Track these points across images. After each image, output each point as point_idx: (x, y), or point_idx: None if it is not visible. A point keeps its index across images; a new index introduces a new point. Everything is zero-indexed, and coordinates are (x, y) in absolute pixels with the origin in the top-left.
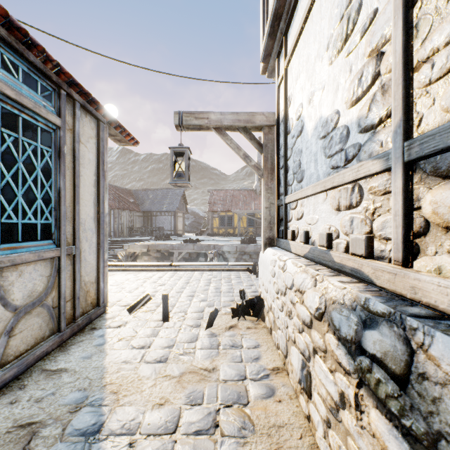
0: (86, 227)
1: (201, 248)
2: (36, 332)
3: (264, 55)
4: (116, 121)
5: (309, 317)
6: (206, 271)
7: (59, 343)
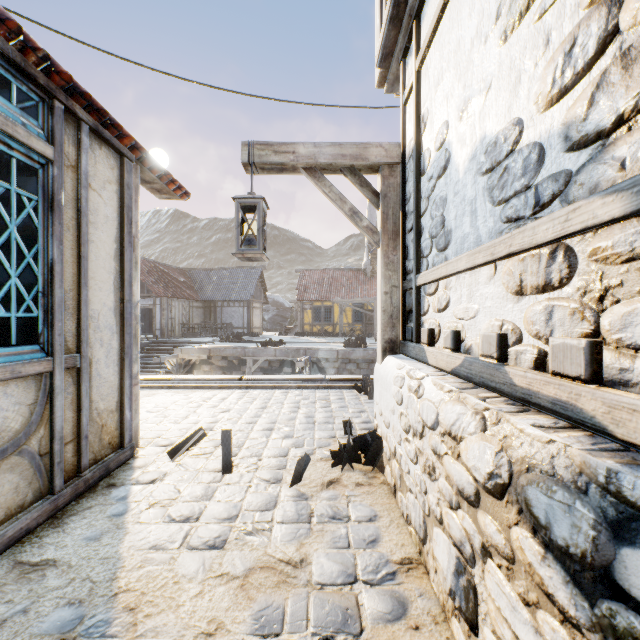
0: (101, 323)
1: (286, 354)
2: (8, 497)
3: (382, 55)
4: (151, 159)
5: (473, 486)
6: (292, 388)
7: (51, 513)
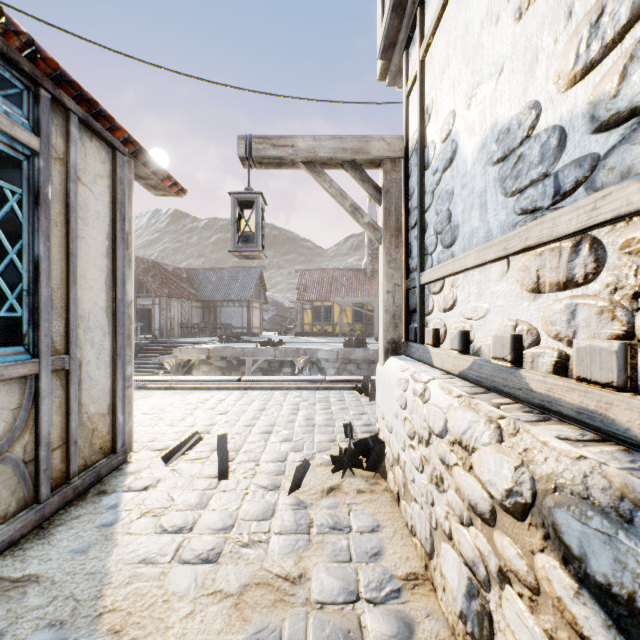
0: (92, 323)
1: (286, 354)
2: None
3: (384, 46)
4: (145, 154)
5: (488, 503)
6: (292, 390)
7: (36, 523)
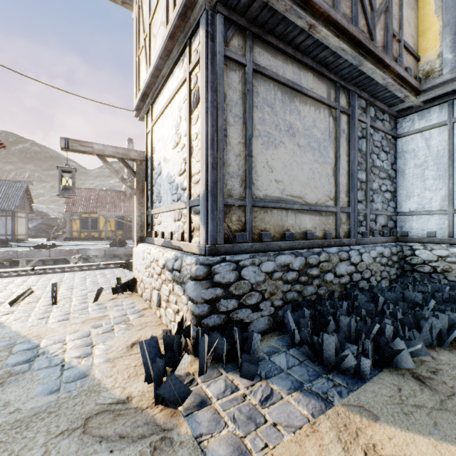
0: None
1: (60, 254)
2: None
3: (137, 108)
4: None
5: (160, 270)
6: (78, 271)
7: None
